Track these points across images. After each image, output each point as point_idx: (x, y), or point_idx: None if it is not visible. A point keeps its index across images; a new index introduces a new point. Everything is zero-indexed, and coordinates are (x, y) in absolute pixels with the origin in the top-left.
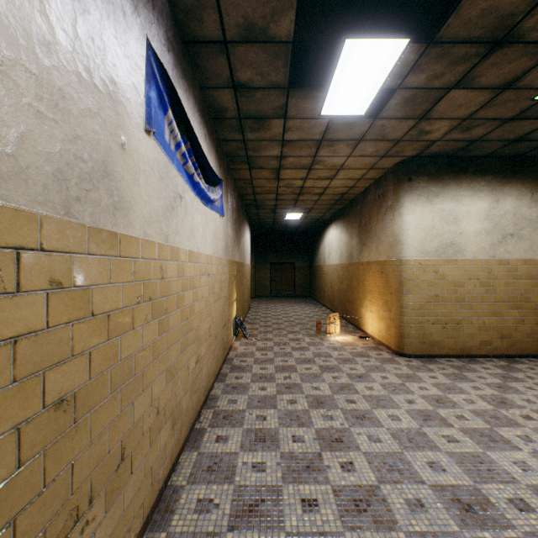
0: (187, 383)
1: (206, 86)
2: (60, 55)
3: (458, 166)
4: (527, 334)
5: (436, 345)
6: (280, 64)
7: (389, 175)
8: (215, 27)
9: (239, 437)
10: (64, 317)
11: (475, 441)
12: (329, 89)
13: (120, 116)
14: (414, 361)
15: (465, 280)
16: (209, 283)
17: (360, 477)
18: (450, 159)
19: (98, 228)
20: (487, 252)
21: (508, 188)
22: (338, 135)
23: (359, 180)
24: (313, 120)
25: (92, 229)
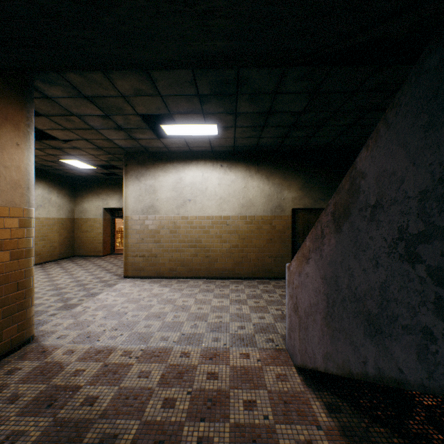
0: None
1: None
2: None
3: None
4: (48, 252)
5: None
6: None
7: None
8: None
9: None
10: None
11: (49, 282)
12: None
13: None
14: None
15: None
16: None
17: None
18: None
19: None
20: None
21: (40, 183)
22: None
23: None
24: None
25: None
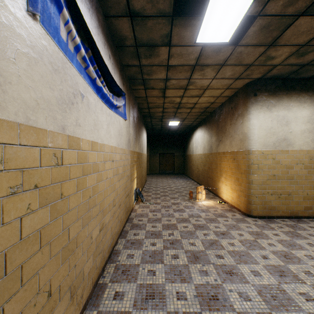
0: (89, 251)
1: (108, 14)
2: None
3: (289, 85)
4: None
5: (274, 209)
6: None
7: (240, 93)
8: None
9: (133, 293)
10: None
11: None
12: (204, 17)
13: None
14: (259, 220)
15: (294, 164)
16: (113, 167)
17: None
18: (283, 80)
19: None
20: (309, 145)
21: None
22: (207, 61)
23: (218, 97)
24: (190, 47)
25: None
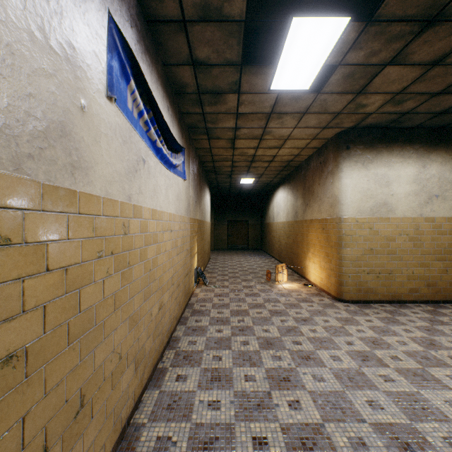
0: (150, 328)
1: (168, 63)
2: (9, 10)
3: (390, 136)
4: (450, 283)
5: (371, 292)
6: (234, 42)
7: (330, 144)
8: (174, 6)
9: (197, 376)
10: (13, 273)
11: (409, 381)
12: (277, 66)
13: (79, 80)
14: (352, 306)
15: (396, 235)
16: (172, 238)
17: (306, 415)
18: (383, 130)
19: (54, 185)
20: (415, 211)
21: (433, 155)
22: (285, 109)
23: (303, 149)
24: (264, 95)
25: (47, 186)
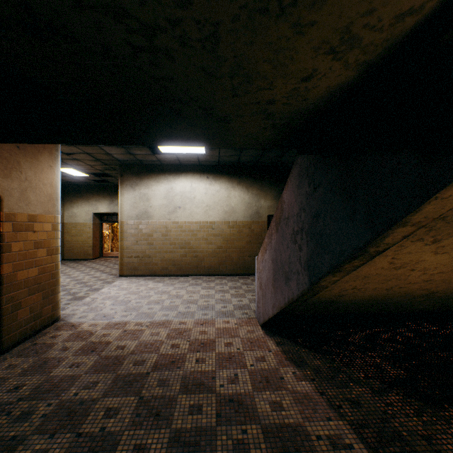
0: None
1: None
2: None
3: None
4: None
5: None
6: None
7: None
8: None
9: None
10: None
11: None
12: None
13: None
14: None
15: None
16: None
17: None
18: None
19: None
20: None
21: None
22: None
23: None
24: None
25: None
